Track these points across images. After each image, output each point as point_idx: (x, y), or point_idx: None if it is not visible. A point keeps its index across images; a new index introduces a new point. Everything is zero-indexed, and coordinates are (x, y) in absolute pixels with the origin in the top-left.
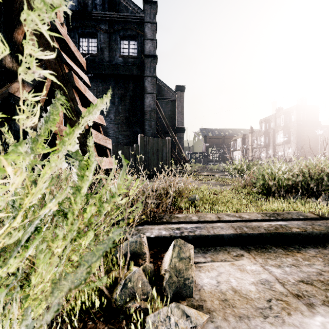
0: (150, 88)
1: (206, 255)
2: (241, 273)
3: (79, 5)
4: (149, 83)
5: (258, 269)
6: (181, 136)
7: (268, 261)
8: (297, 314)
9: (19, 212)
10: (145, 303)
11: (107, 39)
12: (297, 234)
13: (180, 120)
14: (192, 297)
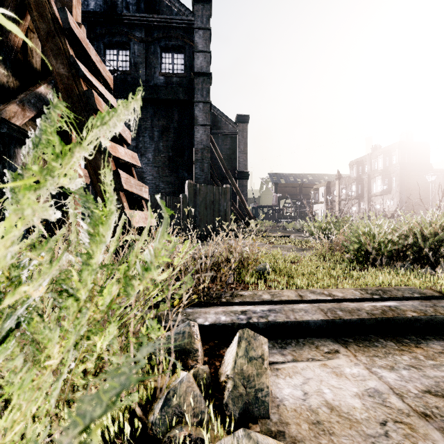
0: (202, 117)
1: (285, 351)
2: (338, 379)
3: (105, 5)
4: (200, 110)
5: (362, 372)
6: (244, 183)
7: (375, 361)
8: None
9: None
10: (197, 430)
11: (144, 51)
12: (413, 320)
13: (242, 162)
14: (267, 419)
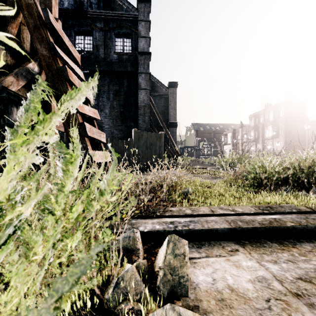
0: (144, 84)
1: (201, 250)
2: (237, 269)
3: (75, 4)
4: (143, 79)
5: (254, 265)
6: (174, 130)
7: (264, 257)
8: (299, 315)
9: (0, 210)
10: (138, 304)
11: (102, 37)
12: (291, 228)
13: (172, 115)
14: (187, 297)
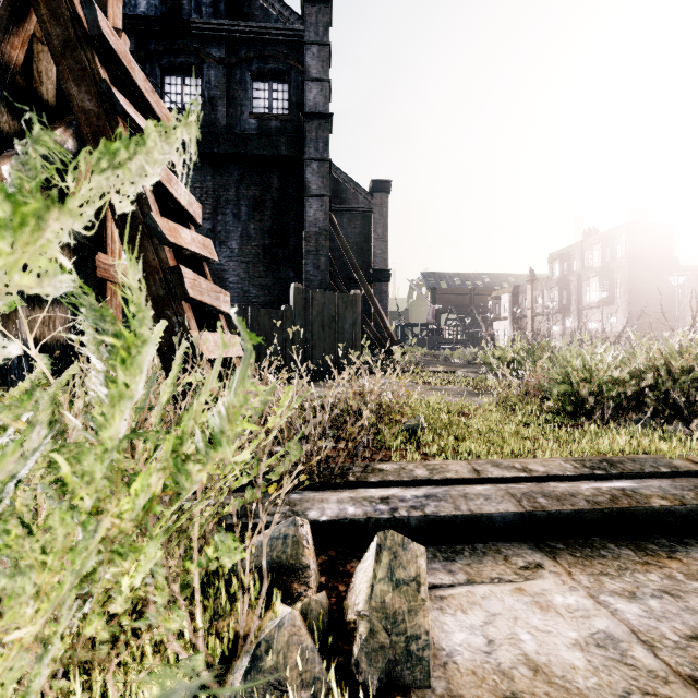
0: (316, 184)
1: (454, 565)
2: (544, 615)
3: (163, 6)
4: (314, 173)
5: (583, 603)
6: (383, 289)
7: (604, 583)
8: None
9: None
10: None
11: (224, 80)
12: (663, 512)
13: (380, 254)
14: (427, 688)
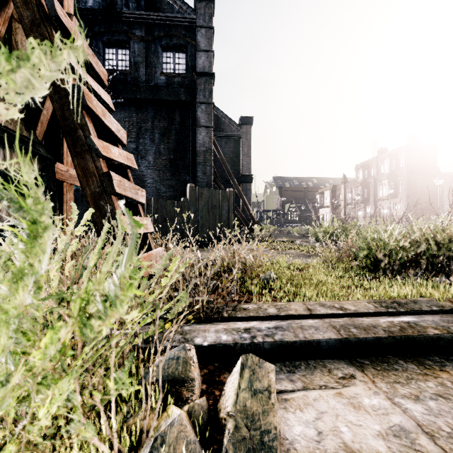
0: (204, 119)
1: (294, 376)
2: (357, 412)
3: (104, 2)
4: (203, 112)
5: (383, 404)
6: (248, 187)
7: (397, 389)
8: None
9: None
10: None
11: (144, 50)
12: (436, 339)
13: (246, 165)
14: None
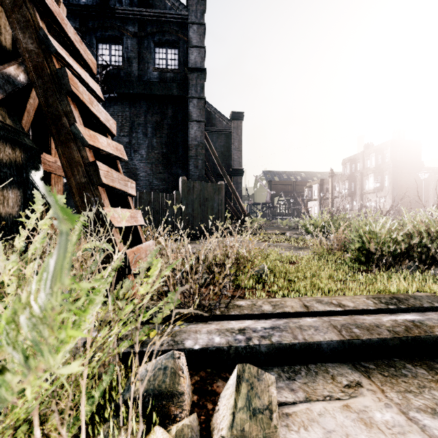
0: (196, 113)
1: (295, 384)
2: (369, 431)
3: None
4: (194, 106)
5: (397, 419)
6: (239, 181)
7: (410, 400)
8: None
9: None
10: None
11: (137, 46)
12: None
13: (237, 159)
14: None
